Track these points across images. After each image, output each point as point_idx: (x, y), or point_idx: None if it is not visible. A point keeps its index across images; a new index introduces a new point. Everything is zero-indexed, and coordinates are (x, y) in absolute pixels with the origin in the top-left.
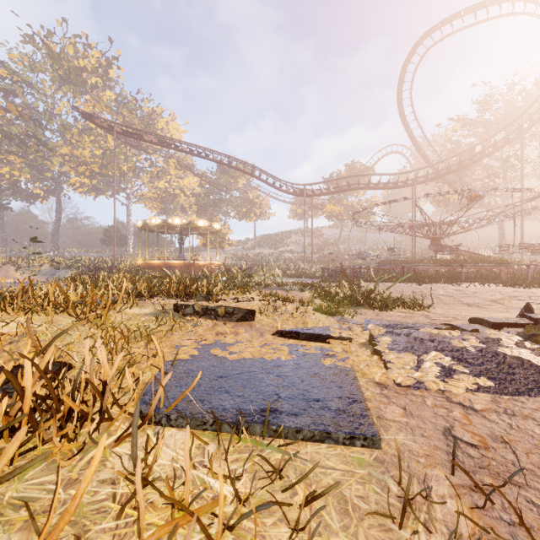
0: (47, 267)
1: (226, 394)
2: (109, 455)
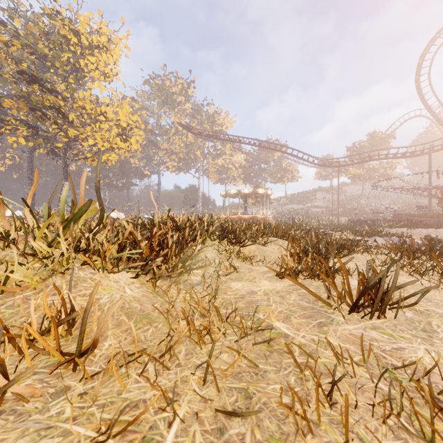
0: None
1: None
2: None
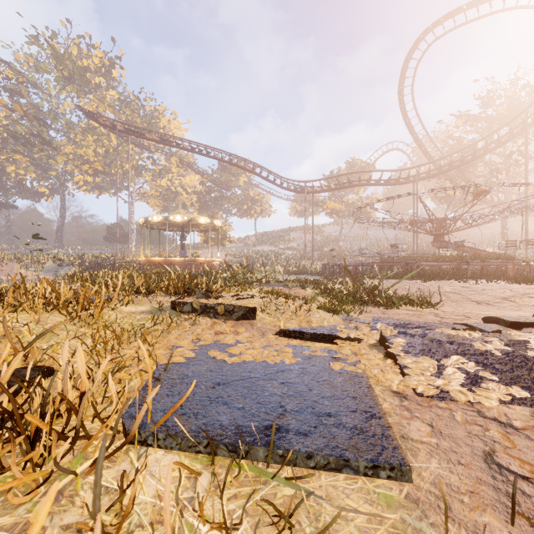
0: (51, 264)
1: (224, 406)
2: (80, 487)
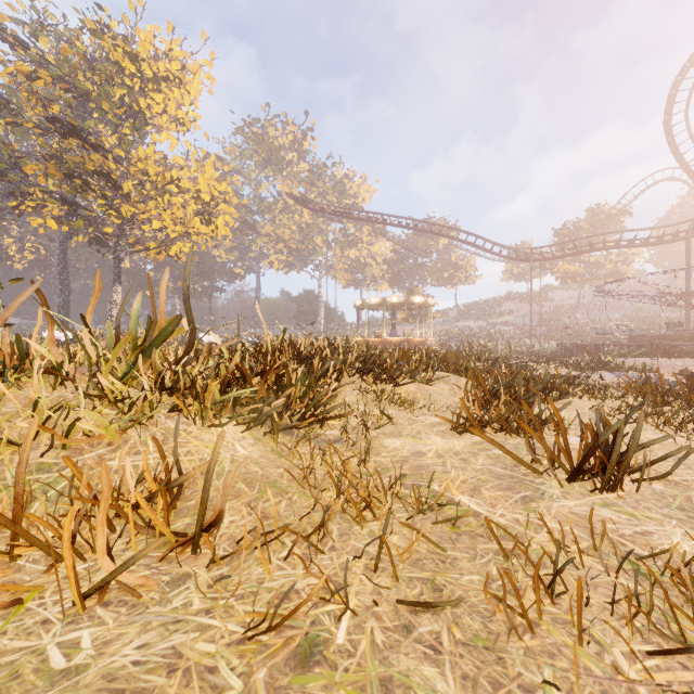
0: None
1: None
2: None
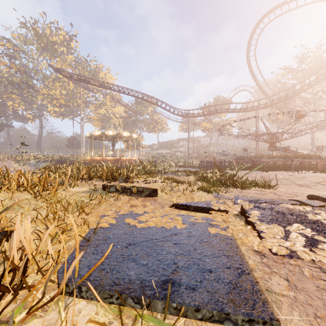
0: (33, 161)
1: (133, 262)
2: None
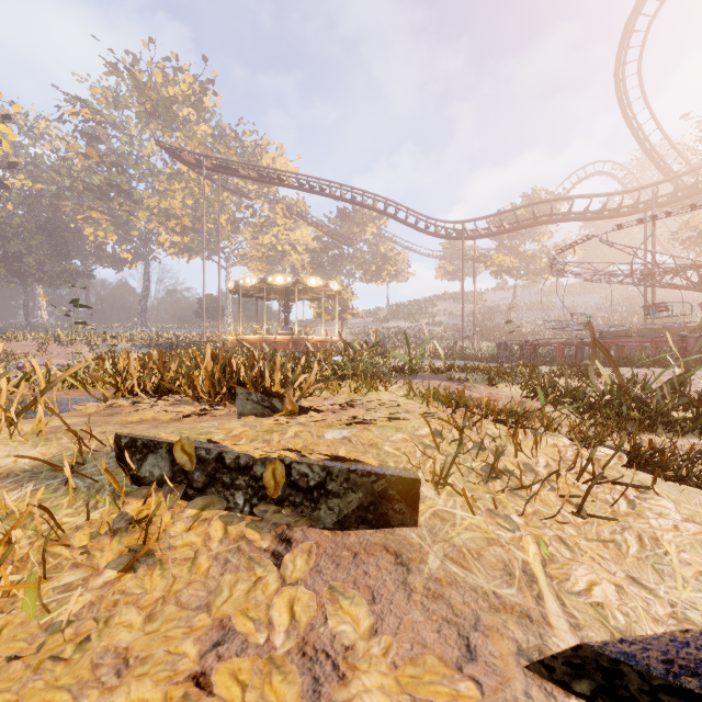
0: (125, 346)
1: None
2: None
